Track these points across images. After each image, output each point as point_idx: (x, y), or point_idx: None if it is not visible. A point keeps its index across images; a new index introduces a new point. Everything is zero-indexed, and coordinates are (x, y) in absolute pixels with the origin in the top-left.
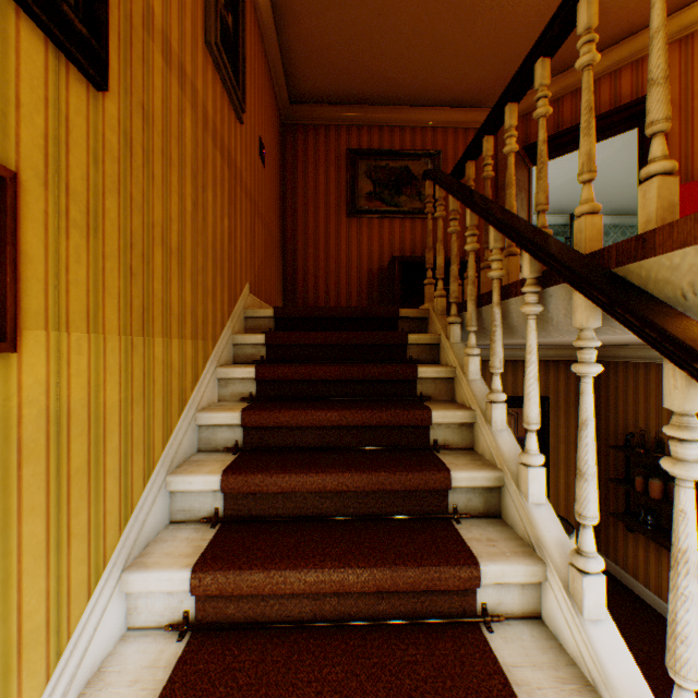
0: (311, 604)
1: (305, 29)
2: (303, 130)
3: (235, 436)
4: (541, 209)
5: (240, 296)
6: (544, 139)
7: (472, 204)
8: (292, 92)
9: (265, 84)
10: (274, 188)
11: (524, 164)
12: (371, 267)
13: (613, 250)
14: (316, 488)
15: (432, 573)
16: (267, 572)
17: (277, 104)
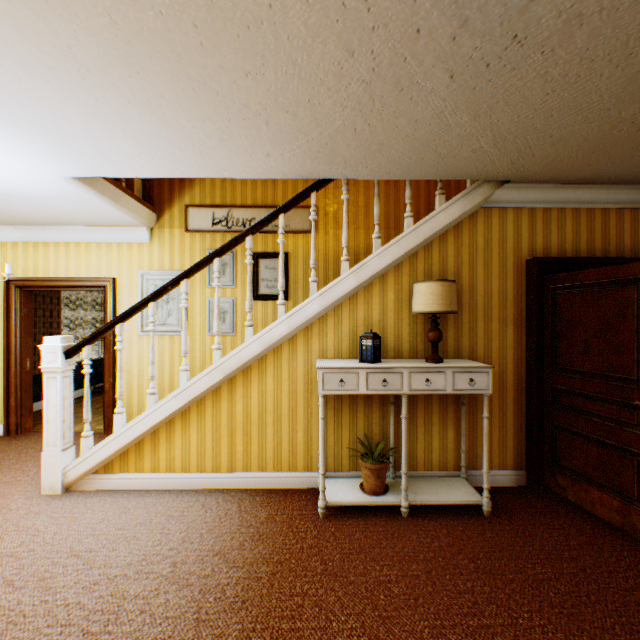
0: None
1: None
2: None
3: None
4: None
5: None
6: None
7: None
8: None
9: None
10: None
11: None
12: None
13: None
14: None
15: None
16: None
17: None
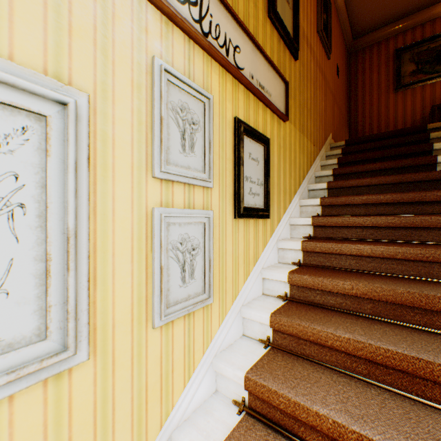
0: (363, 210)
1: None
2: (361, 52)
3: (329, 180)
4: None
5: (327, 138)
6: None
7: None
8: (354, 33)
9: (338, 37)
10: (342, 90)
11: None
12: (413, 120)
13: None
14: (366, 183)
15: (420, 194)
16: (346, 197)
17: (344, 44)
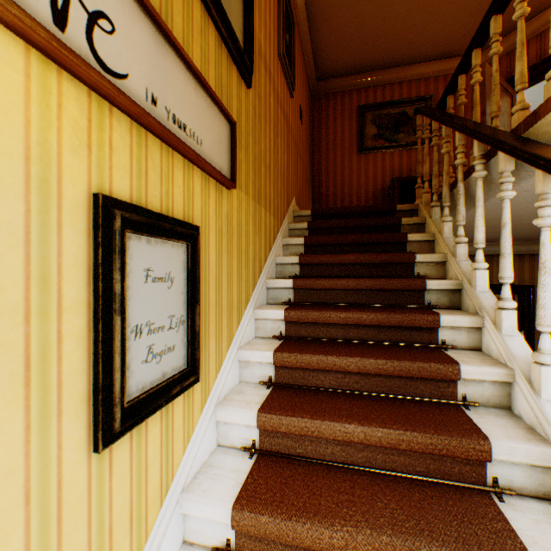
0: (342, 332)
1: (329, 29)
2: (325, 98)
3: (294, 270)
4: (494, 116)
5: (291, 203)
6: (496, 69)
7: (444, 121)
8: (318, 73)
9: (302, 71)
10: (306, 139)
11: (506, 92)
12: (375, 189)
13: (521, 124)
14: (343, 286)
15: (410, 317)
16: (320, 312)
17: (308, 83)
